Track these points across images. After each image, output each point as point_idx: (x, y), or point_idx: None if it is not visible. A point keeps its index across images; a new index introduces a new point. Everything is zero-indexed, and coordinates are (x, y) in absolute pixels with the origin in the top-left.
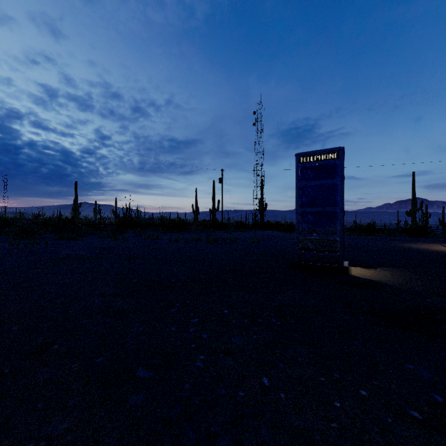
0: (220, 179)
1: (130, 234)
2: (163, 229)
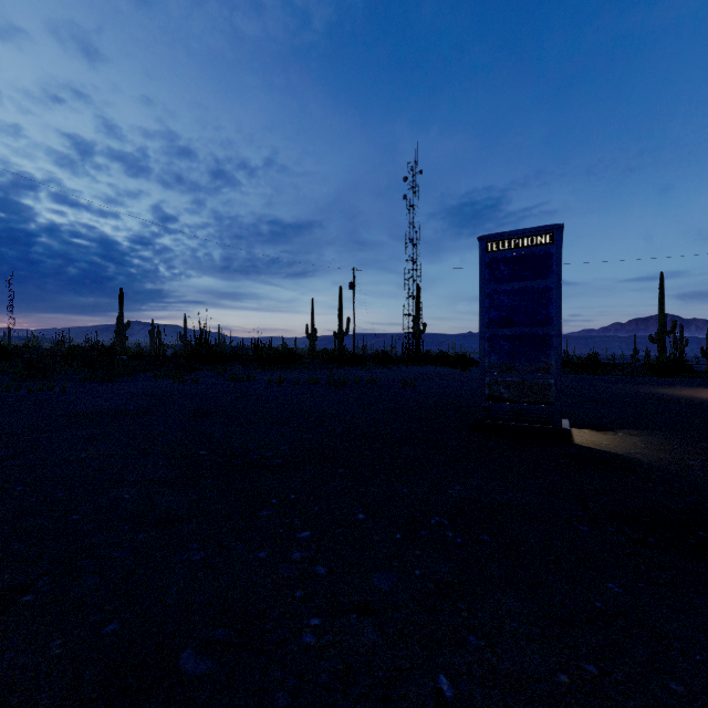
0: (351, 284)
1: (206, 372)
2: (259, 364)
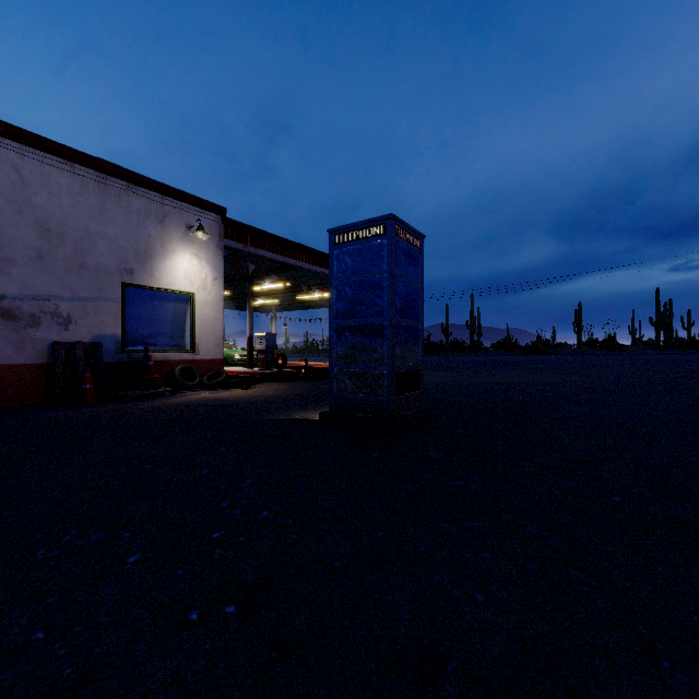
0: None
1: None
2: None
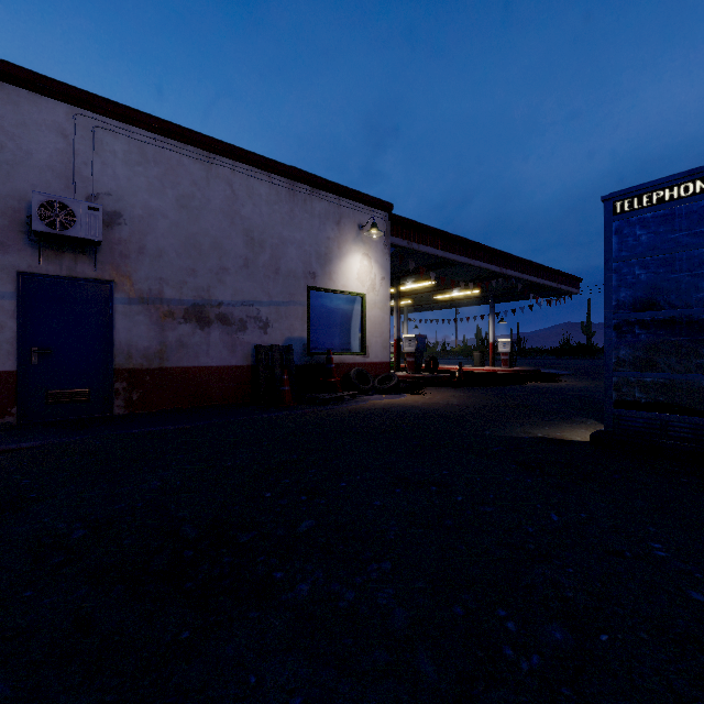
0: None
1: None
2: None
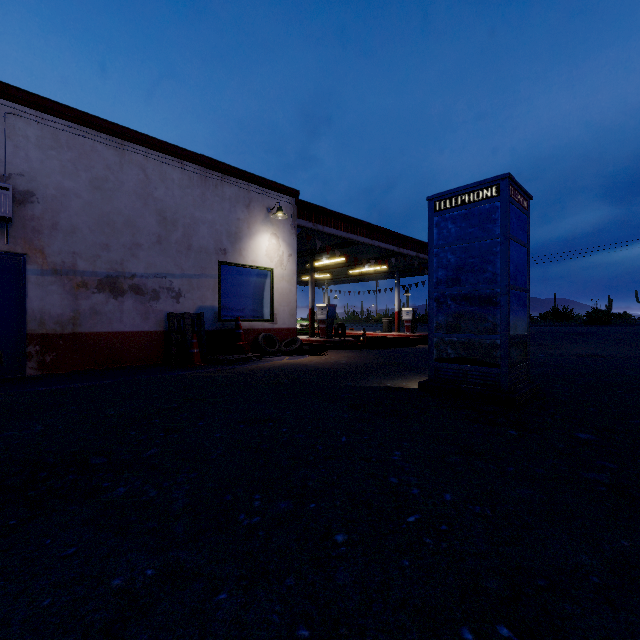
0: None
1: None
2: None
